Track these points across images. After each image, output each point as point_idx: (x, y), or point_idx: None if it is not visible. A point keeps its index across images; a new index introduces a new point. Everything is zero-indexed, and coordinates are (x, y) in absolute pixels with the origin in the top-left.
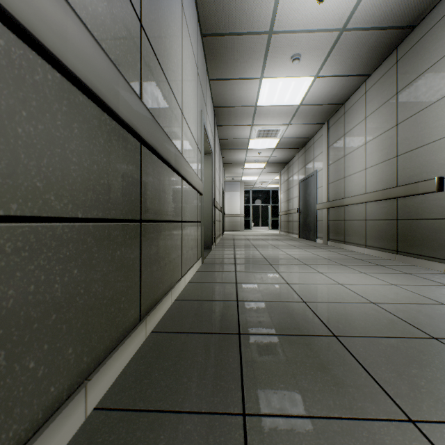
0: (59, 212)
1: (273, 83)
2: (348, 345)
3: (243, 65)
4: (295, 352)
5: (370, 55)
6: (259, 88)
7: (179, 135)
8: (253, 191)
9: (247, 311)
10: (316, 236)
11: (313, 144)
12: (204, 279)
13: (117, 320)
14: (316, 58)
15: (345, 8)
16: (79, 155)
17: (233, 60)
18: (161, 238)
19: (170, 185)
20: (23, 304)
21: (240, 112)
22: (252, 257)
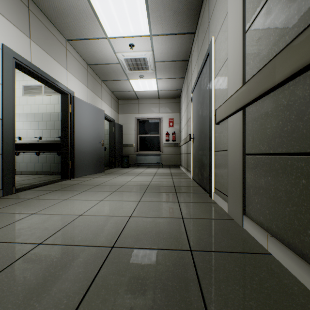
0: (263, 151)
1: None
2: (71, 308)
3: None
4: (143, 298)
5: None
6: None
7: None
8: None
9: None
10: None
11: None
12: None
13: (302, 238)
14: None
15: None
16: (271, 123)
17: None
18: None
19: None
20: (254, 179)
21: None
22: None
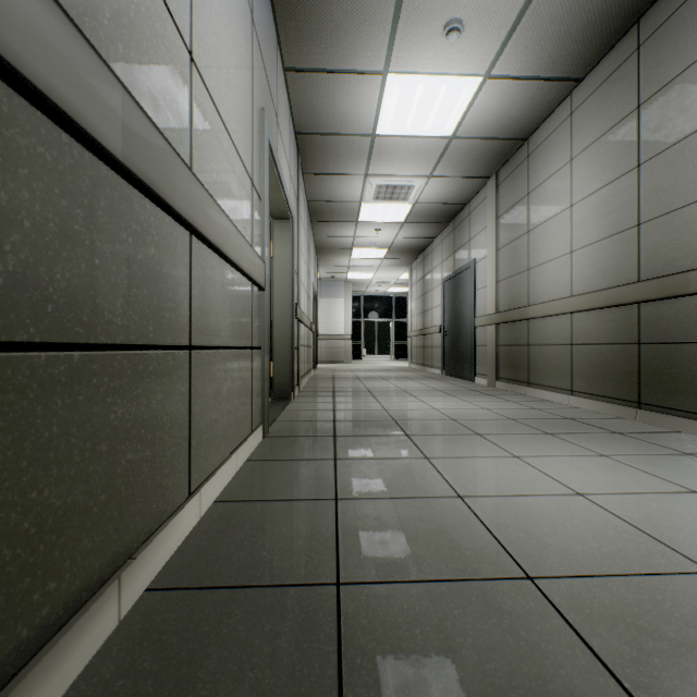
0: None
1: (407, 85)
2: None
3: (351, 37)
4: None
5: (590, 35)
6: (381, 96)
7: (175, 107)
8: (366, 298)
9: (369, 652)
10: (474, 371)
11: (470, 215)
12: (259, 486)
13: None
14: (490, 32)
15: None
16: None
17: (332, 25)
18: (53, 411)
19: (125, 233)
20: None
21: (344, 146)
22: (369, 418)
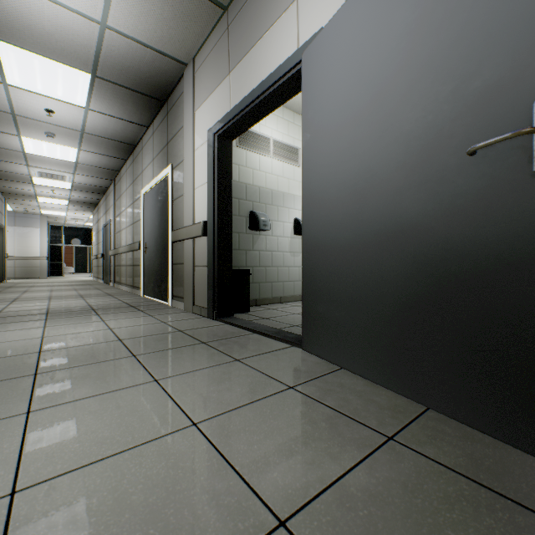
0: None
1: (36, 142)
2: None
3: None
4: None
5: (118, 150)
6: (22, 141)
7: None
8: (67, 228)
9: None
10: (110, 279)
11: (110, 194)
12: None
13: None
14: (71, 139)
15: (76, 123)
16: None
17: None
18: None
19: None
20: None
21: (5, 152)
22: (3, 298)
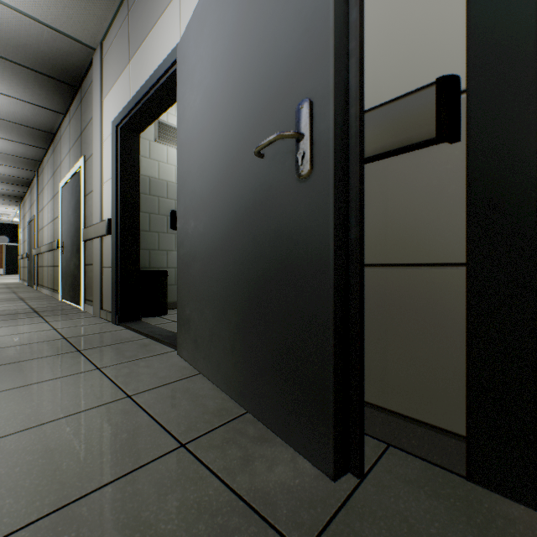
0: None
1: None
2: None
3: None
4: None
5: (34, 138)
6: None
7: None
8: None
9: None
10: (34, 282)
11: (34, 187)
12: None
13: None
14: None
15: None
16: None
17: None
18: None
19: None
20: None
21: None
22: None
